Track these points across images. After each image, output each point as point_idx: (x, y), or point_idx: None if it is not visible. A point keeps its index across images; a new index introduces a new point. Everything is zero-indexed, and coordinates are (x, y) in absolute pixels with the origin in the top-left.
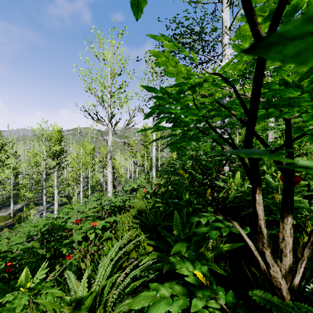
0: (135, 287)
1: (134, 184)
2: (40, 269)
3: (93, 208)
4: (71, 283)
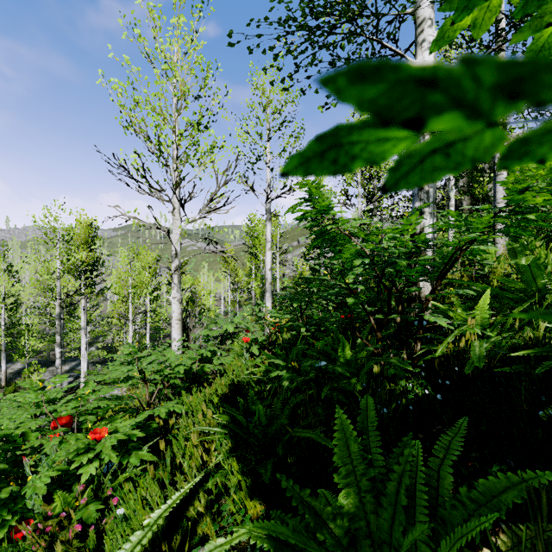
0: None
1: (228, 325)
2: None
3: (123, 381)
4: None
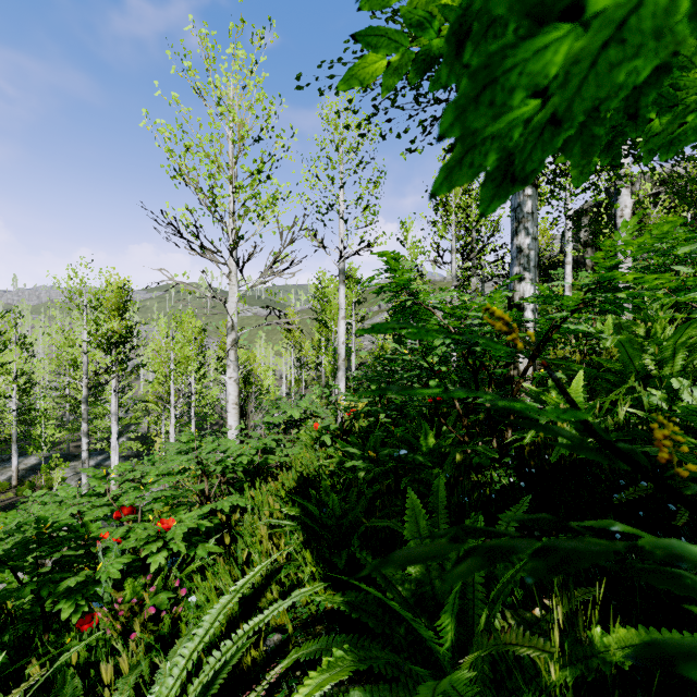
0: None
1: (293, 410)
2: None
3: (178, 472)
4: None
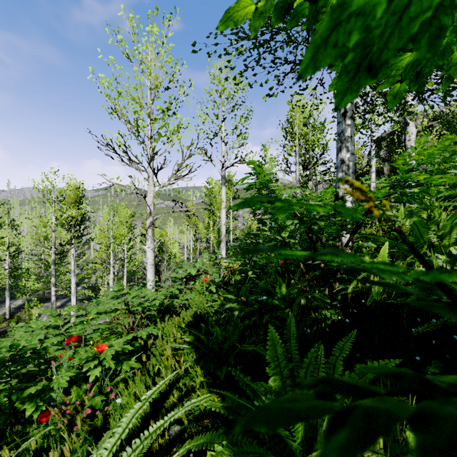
0: None
1: (191, 269)
2: None
3: (112, 311)
4: None
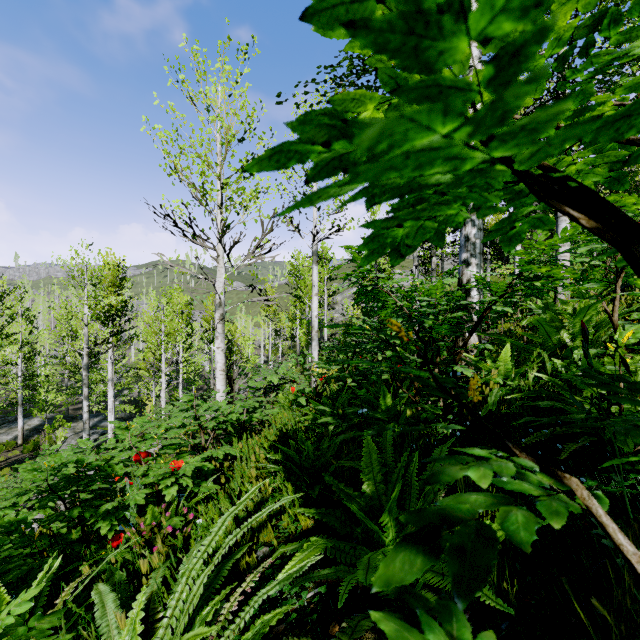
0: (266, 631)
1: (272, 376)
2: (39, 576)
3: (179, 427)
4: (104, 619)
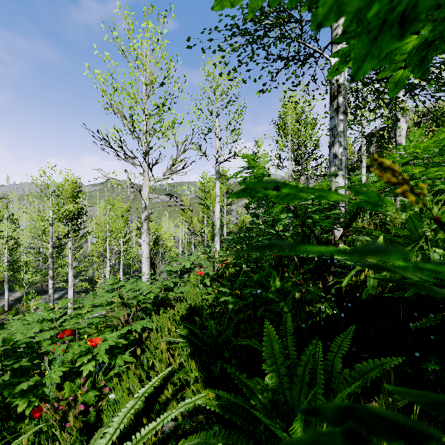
0: None
1: (185, 262)
2: None
3: (107, 304)
4: None
